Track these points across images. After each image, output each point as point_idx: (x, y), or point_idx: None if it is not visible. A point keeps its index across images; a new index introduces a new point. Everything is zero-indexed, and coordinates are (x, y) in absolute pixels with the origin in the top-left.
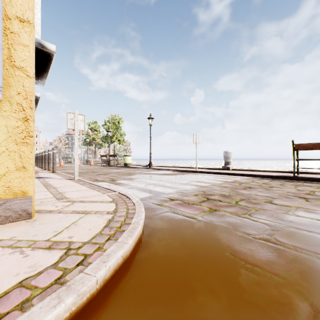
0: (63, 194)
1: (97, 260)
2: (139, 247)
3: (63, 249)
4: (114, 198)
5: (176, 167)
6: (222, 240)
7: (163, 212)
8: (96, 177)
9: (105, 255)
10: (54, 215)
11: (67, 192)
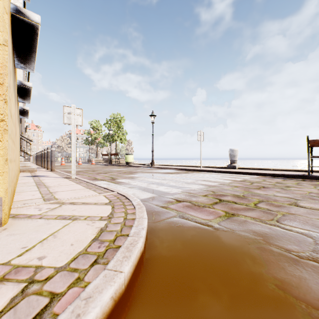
0: (54, 194)
1: (67, 310)
2: (139, 271)
3: (22, 281)
4: (111, 199)
5: (179, 166)
6: (256, 261)
7: (169, 216)
8: (95, 175)
9: (82, 298)
10: (33, 221)
11: (59, 191)
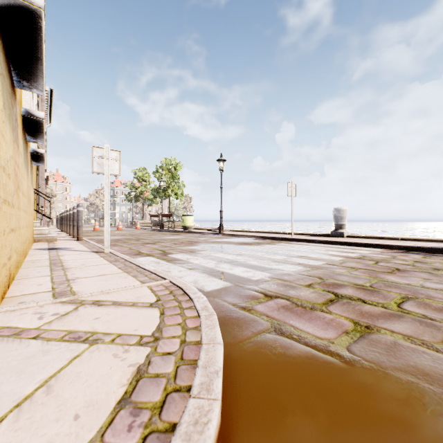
0: (71, 284)
1: None
2: None
3: None
4: (160, 296)
5: (259, 232)
6: None
7: (258, 331)
8: (139, 247)
9: None
10: (20, 346)
11: (80, 278)
